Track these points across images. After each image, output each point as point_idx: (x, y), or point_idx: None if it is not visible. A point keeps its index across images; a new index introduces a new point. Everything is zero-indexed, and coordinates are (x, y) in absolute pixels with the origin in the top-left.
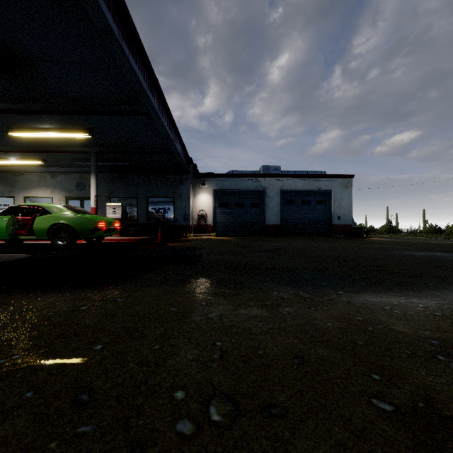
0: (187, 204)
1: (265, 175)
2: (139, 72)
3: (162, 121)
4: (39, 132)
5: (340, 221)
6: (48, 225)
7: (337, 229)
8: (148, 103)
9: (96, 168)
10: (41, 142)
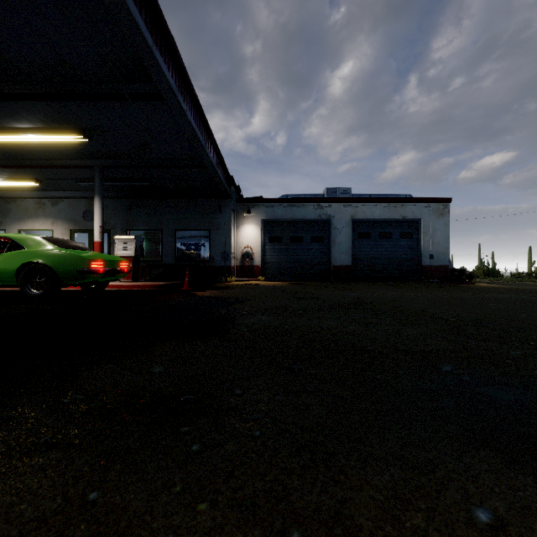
0: (227, 238)
1: (331, 199)
2: (135, 7)
3: (184, 109)
4: (17, 135)
5: (433, 260)
6: (17, 265)
7: (428, 272)
8: (157, 73)
9: (102, 187)
10: (26, 152)
